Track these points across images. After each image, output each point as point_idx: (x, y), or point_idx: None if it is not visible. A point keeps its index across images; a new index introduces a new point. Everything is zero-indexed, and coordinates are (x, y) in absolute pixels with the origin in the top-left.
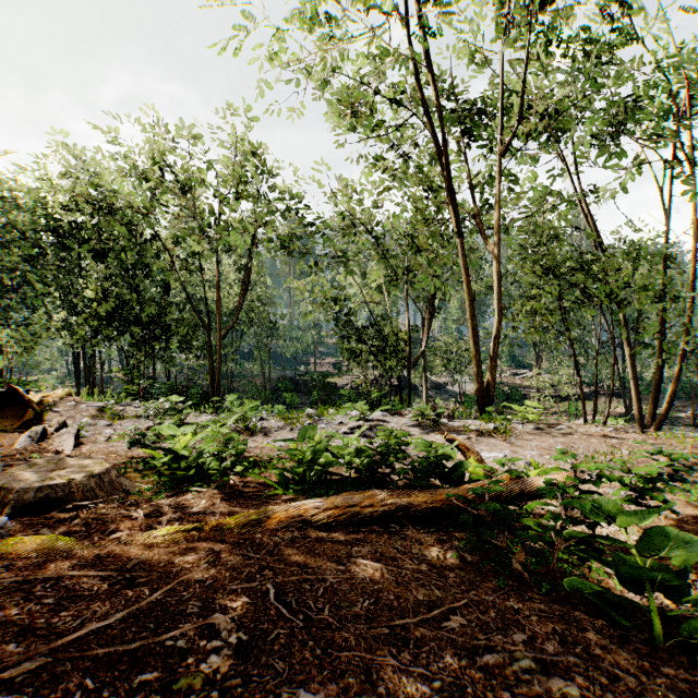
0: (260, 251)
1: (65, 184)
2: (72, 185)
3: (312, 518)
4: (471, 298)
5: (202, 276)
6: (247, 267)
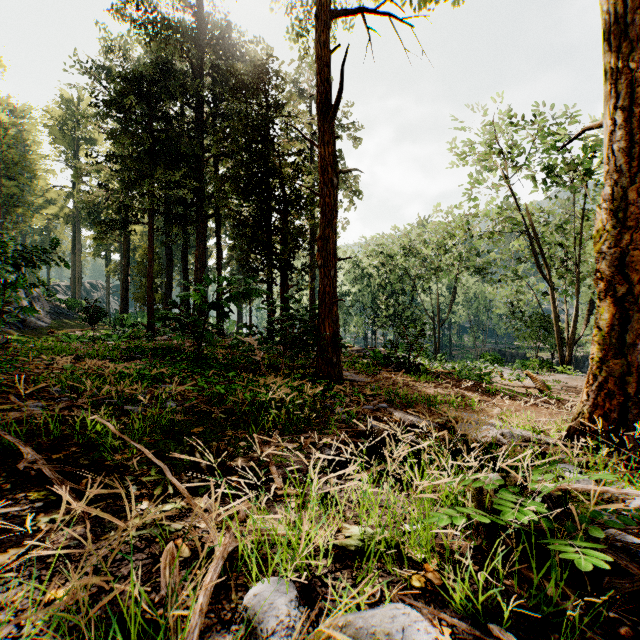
0: (459, 281)
1: (375, 263)
2: (377, 263)
3: (443, 371)
4: (555, 316)
5: (430, 293)
6: (454, 287)
